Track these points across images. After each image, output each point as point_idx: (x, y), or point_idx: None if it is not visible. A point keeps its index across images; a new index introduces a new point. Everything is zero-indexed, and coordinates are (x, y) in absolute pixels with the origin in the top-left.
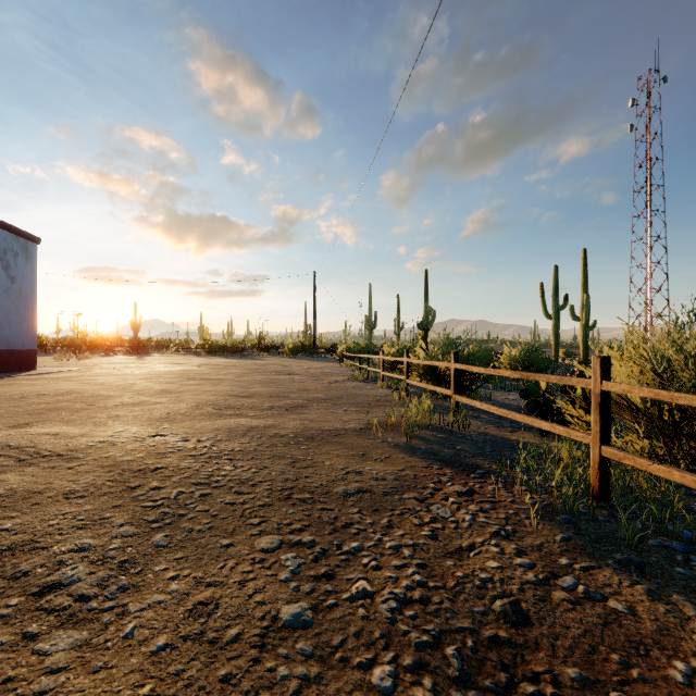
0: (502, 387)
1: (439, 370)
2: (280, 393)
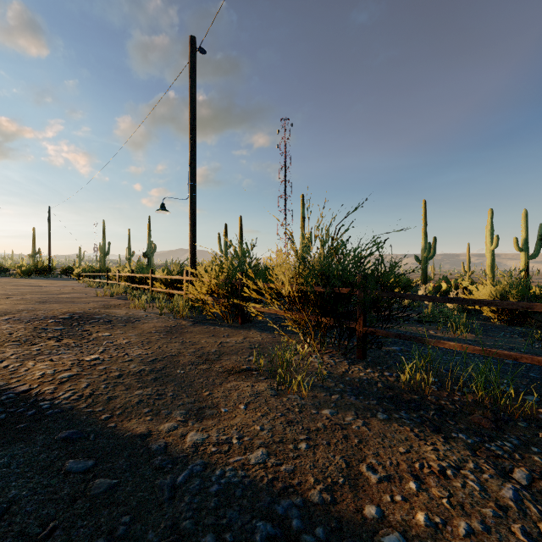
0: None
1: (135, 278)
2: (45, 291)
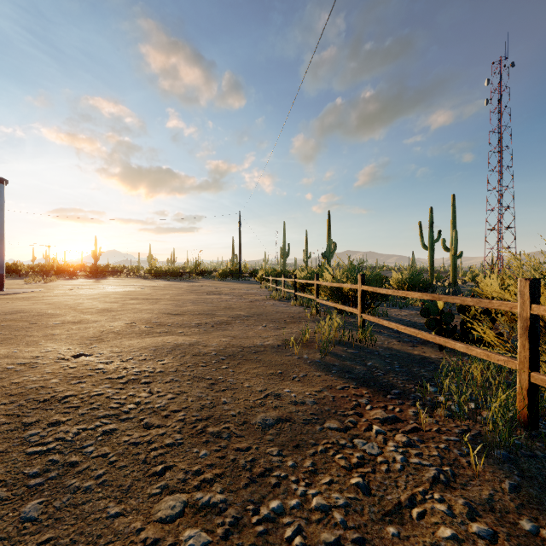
0: (394, 305)
1: (344, 291)
2: (208, 311)
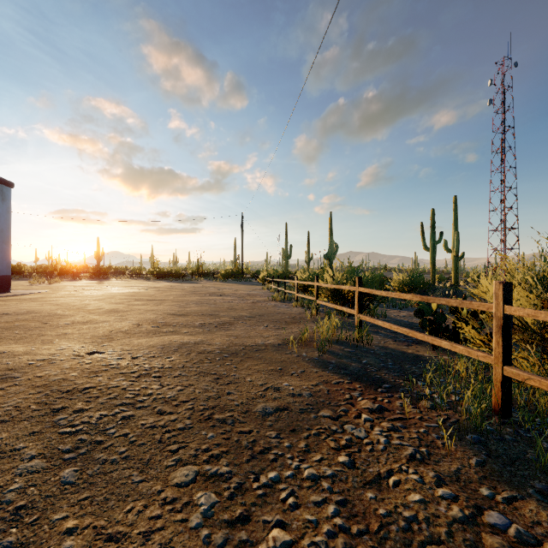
0: (394, 306)
1: (344, 292)
2: (211, 311)
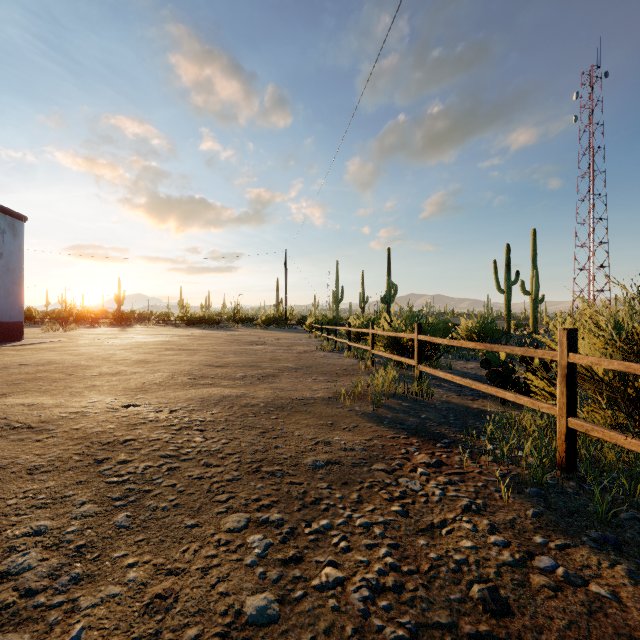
0: (461, 357)
1: (403, 341)
2: (252, 362)
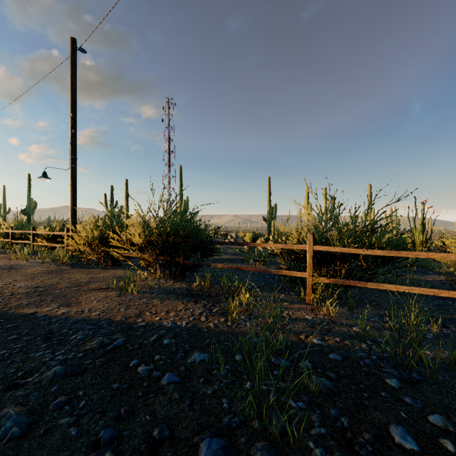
0: None
1: (14, 235)
2: None
